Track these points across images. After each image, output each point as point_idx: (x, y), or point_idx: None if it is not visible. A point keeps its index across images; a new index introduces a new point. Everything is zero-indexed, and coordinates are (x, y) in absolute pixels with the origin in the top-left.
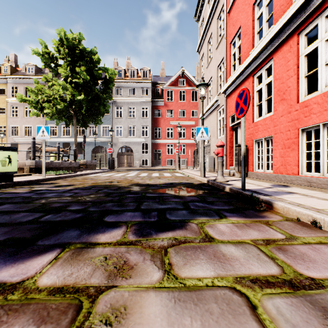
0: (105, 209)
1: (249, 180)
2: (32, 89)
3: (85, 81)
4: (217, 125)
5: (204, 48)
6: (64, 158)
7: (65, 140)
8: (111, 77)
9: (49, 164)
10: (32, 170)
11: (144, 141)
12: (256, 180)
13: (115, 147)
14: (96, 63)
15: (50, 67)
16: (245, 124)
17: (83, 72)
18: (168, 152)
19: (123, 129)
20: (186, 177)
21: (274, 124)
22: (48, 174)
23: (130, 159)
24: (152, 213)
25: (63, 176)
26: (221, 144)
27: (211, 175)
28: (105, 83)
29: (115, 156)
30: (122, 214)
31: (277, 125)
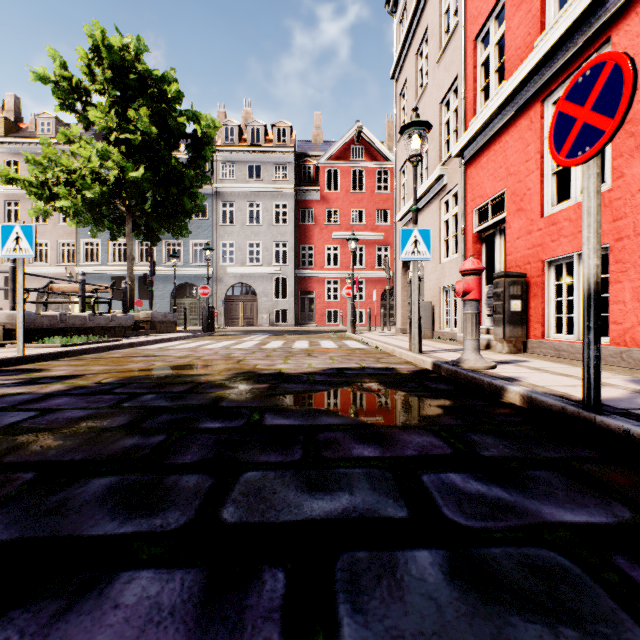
0: (41, 538)
1: (544, 363)
2: (35, 160)
3: (149, 139)
4: (440, 234)
5: (407, 68)
6: (114, 307)
7: (117, 271)
8: (208, 134)
9: (58, 320)
10: (11, 336)
11: (279, 273)
12: (560, 361)
13: (220, 286)
14: (173, 102)
15: (73, 111)
16: (520, 222)
17: (143, 118)
18: (329, 297)
19: (237, 248)
20: (373, 351)
21: (616, 215)
22: (45, 344)
23: (251, 309)
24: (262, 586)
25: (79, 348)
26: (474, 267)
27: (431, 345)
28: (194, 146)
29: (220, 303)
30: (91, 601)
31: (623, 217)
